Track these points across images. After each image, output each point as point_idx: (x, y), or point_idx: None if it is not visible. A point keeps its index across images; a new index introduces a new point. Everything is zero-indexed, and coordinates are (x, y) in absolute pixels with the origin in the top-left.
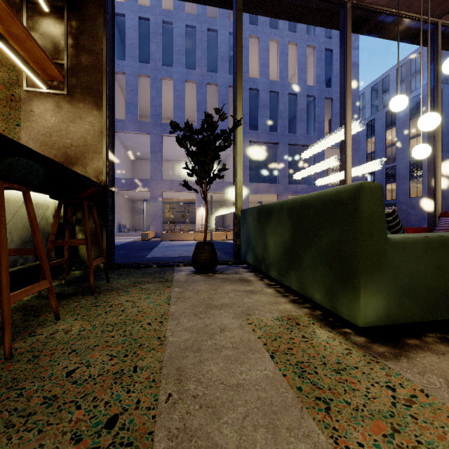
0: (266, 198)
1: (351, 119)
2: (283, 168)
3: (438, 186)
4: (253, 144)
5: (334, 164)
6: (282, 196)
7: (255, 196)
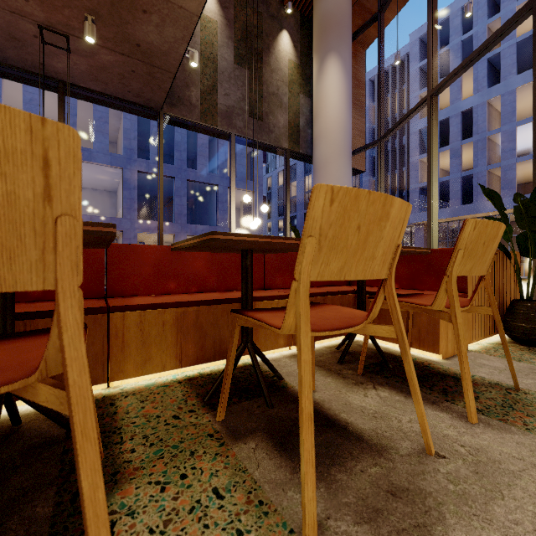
0: (167, 238)
1: (256, 162)
2: (180, 205)
3: (160, 239)
4: (145, 175)
5: (246, 205)
6: (179, 237)
7: (151, 235)
